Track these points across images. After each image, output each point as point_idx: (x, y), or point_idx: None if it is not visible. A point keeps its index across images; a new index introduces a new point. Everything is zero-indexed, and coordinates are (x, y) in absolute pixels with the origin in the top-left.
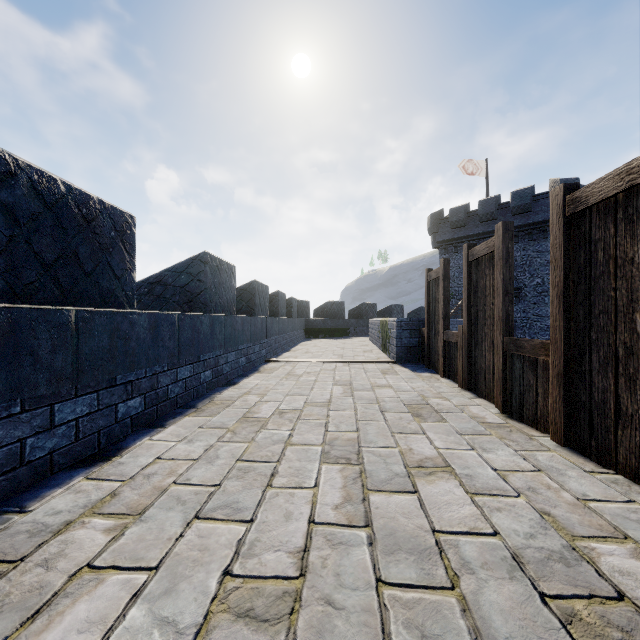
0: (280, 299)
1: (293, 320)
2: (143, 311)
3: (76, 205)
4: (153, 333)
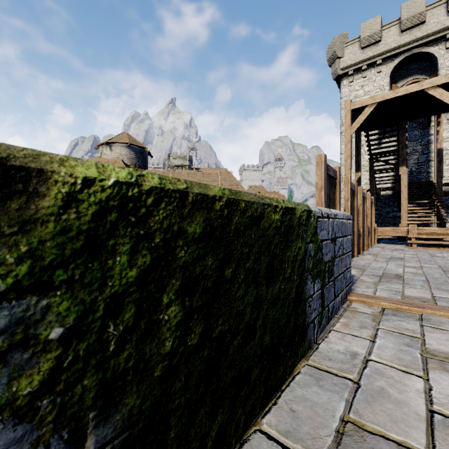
0: None
1: None
2: None
3: None
4: None
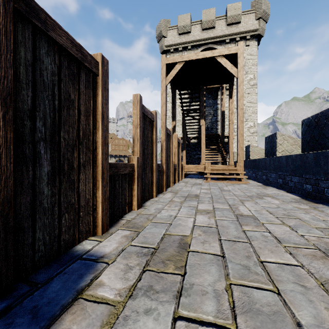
0: None
1: None
2: (312, 152)
3: (314, 120)
4: (315, 161)
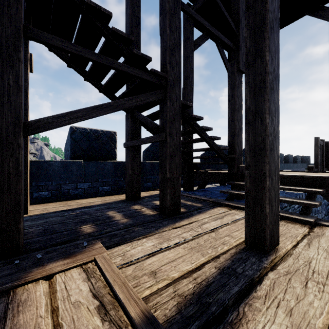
0: (289, 157)
1: (296, 164)
2: None
3: None
4: None
